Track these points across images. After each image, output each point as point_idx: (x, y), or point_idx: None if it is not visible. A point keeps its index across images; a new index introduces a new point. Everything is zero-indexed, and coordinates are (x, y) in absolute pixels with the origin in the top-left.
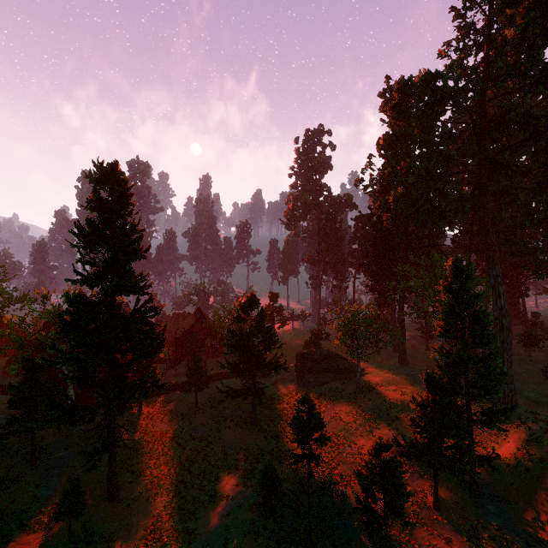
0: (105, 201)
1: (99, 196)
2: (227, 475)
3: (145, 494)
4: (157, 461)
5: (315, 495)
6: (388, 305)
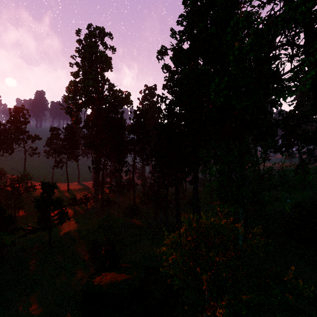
0: None
1: None
2: None
3: None
4: None
5: None
6: (171, 186)
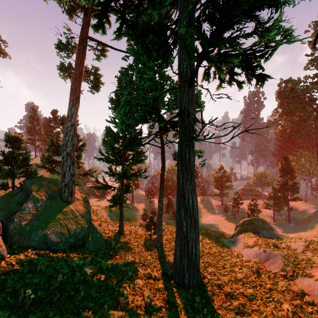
0: None
1: None
2: (214, 212)
3: None
4: None
5: (238, 215)
6: None
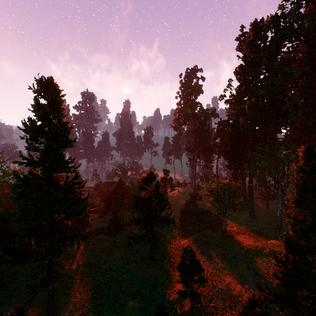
0: (43, 105)
1: (38, 101)
2: (132, 300)
3: (74, 313)
4: (85, 286)
5: None
6: (240, 178)
